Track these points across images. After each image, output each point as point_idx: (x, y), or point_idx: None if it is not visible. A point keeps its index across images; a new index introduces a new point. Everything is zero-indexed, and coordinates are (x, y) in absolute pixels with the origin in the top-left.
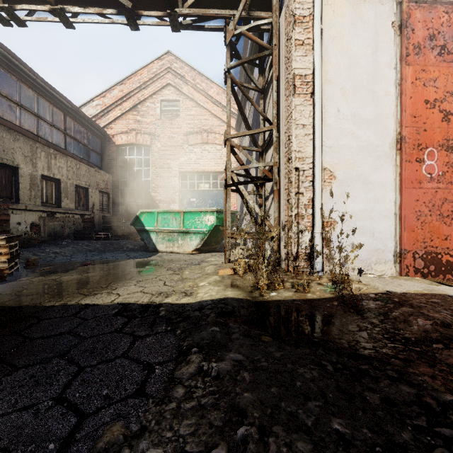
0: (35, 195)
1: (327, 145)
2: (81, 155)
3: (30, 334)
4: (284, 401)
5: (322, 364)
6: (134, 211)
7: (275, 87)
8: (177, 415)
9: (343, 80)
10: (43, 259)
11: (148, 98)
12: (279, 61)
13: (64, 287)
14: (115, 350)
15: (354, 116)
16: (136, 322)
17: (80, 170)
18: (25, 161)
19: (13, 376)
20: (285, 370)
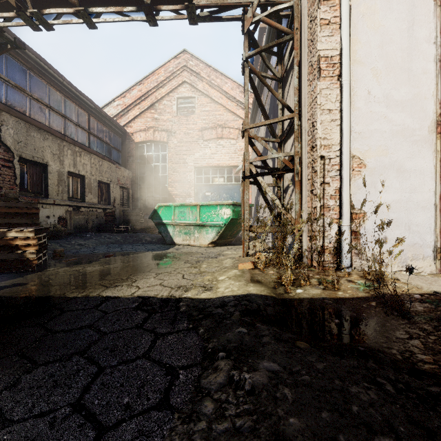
0: (62, 191)
1: (356, 131)
2: (104, 152)
3: (53, 327)
4: (342, 433)
5: (378, 382)
6: (152, 206)
7: (297, 73)
8: (208, 440)
9: (374, 59)
10: (69, 250)
11: (165, 96)
12: (300, 46)
13: (87, 278)
14: (136, 349)
15: (387, 98)
16: (156, 317)
17: (102, 167)
18: (54, 158)
19: (32, 375)
20: (333, 388)
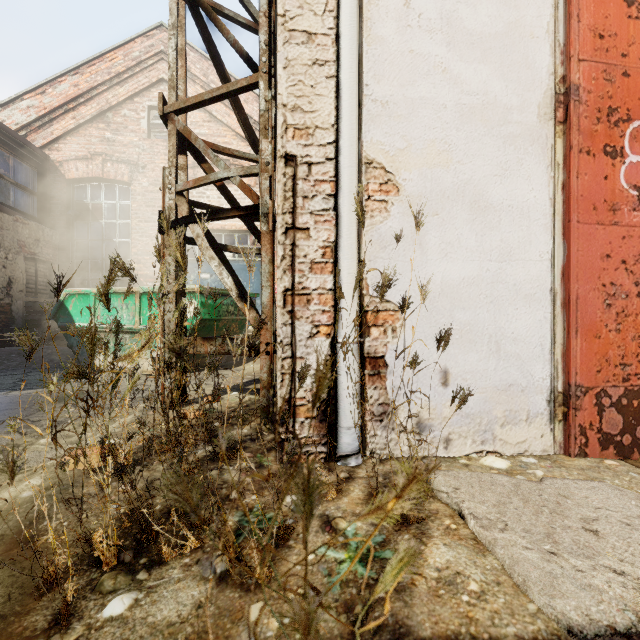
0: None
1: (375, 96)
2: None
3: None
4: None
5: None
6: None
7: None
8: None
9: None
10: None
11: (127, 101)
12: None
13: None
14: None
15: (450, 23)
16: None
17: None
18: None
19: None
20: None
